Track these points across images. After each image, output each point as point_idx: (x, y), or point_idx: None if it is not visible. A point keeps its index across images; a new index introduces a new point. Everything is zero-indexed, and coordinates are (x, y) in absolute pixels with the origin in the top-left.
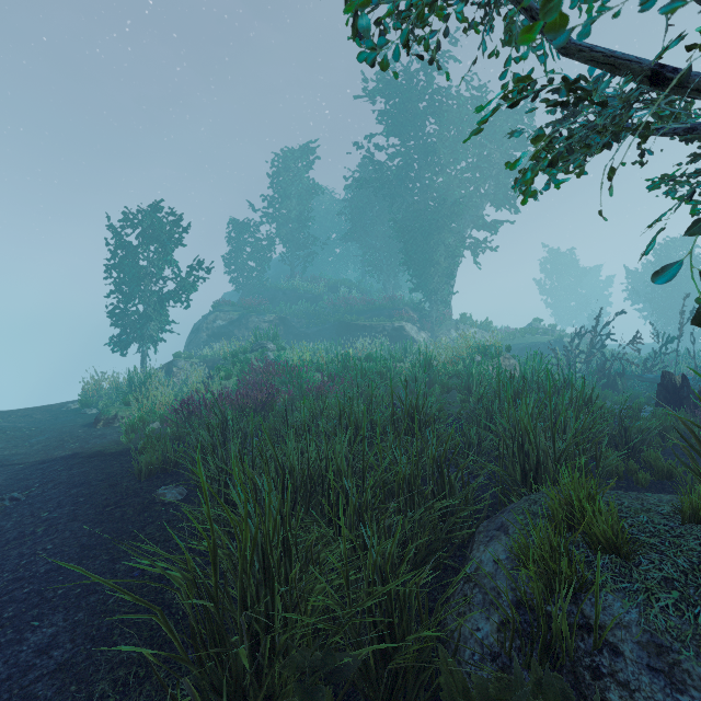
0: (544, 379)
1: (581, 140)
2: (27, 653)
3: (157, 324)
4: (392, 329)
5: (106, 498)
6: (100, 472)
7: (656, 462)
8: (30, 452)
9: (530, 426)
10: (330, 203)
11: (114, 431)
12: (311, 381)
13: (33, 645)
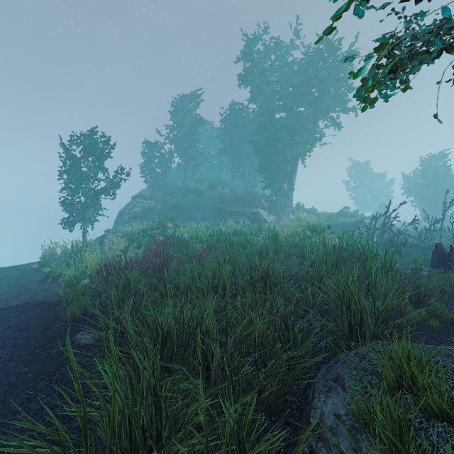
0: (356, 249)
1: (422, 46)
2: None
3: (93, 210)
4: (251, 213)
5: (38, 341)
6: (39, 318)
7: (442, 313)
8: None
9: (355, 291)
10: (210, 130)
11: (57, 285)
12: (195, 250)
13: None
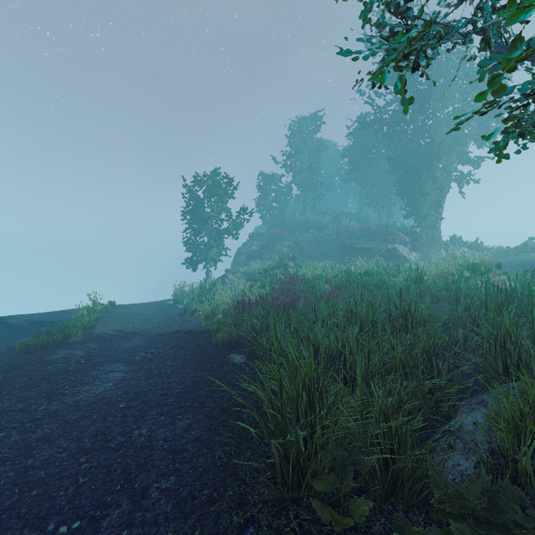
0: (534, 293)
1: None
2: (179, 430)
3: (215, 250)
4: (386, 250)
5: (200, 357)
6: (193, 342)
7: None
8: (152, 328)
9: (512, 329)
10: (333, 153)
11: (196, 318)
12: (322, 290)
13: (181, 427)
